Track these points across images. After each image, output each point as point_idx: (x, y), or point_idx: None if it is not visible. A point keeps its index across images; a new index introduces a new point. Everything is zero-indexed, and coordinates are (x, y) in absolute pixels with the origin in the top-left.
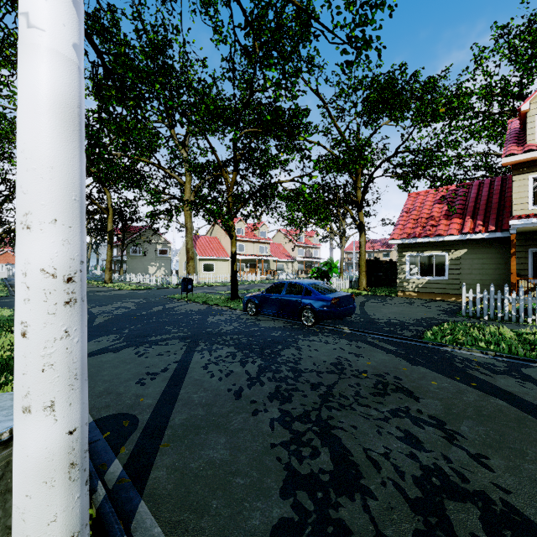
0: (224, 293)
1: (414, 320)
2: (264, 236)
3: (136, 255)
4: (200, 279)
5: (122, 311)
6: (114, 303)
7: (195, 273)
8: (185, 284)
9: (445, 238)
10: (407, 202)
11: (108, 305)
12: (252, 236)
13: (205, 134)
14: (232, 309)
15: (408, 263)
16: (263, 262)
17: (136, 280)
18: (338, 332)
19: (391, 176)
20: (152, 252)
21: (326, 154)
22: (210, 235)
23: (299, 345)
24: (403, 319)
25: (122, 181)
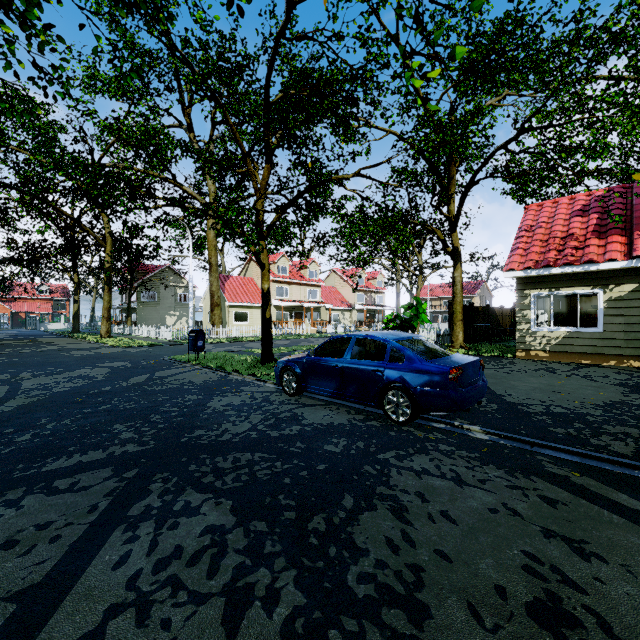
0: (255, 352)
1: (596, 409)
2: (314, 276)
3: (149, 301)
4: (228, 333)
5: (71, 385)
6: (78, 369)
7: (221, 325)
8: (194, 338)
9: (600, 266)
10: (525, 217)
11: (63, 373)
12: (298, 276)
13: (216, 96)
14: (259, 380)
15: (533, 307)
16: (312, 310)
17: (143, 334)
18: (465, 441)
19: (503, 177)
20: (170, 298)
21: (414, 128)
22: (244, 275)
23: (395, 491)
24: (571, 405)
25: (84, 173)
